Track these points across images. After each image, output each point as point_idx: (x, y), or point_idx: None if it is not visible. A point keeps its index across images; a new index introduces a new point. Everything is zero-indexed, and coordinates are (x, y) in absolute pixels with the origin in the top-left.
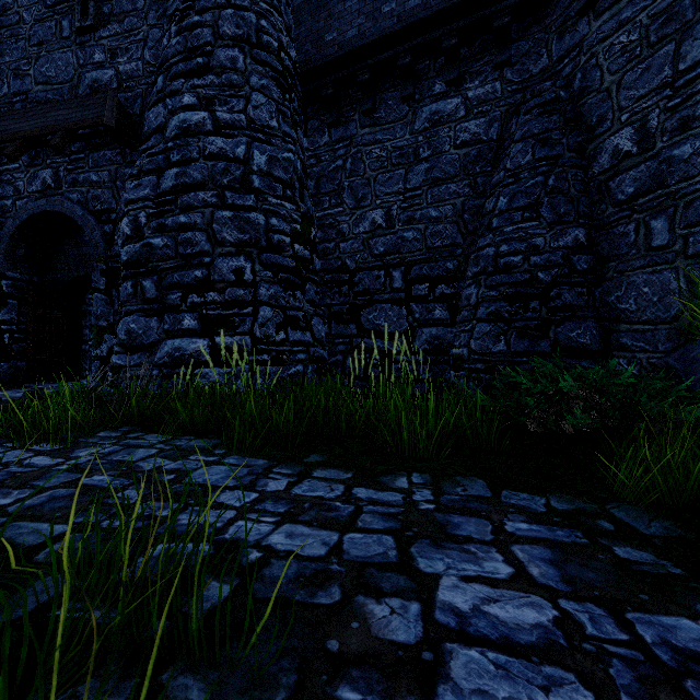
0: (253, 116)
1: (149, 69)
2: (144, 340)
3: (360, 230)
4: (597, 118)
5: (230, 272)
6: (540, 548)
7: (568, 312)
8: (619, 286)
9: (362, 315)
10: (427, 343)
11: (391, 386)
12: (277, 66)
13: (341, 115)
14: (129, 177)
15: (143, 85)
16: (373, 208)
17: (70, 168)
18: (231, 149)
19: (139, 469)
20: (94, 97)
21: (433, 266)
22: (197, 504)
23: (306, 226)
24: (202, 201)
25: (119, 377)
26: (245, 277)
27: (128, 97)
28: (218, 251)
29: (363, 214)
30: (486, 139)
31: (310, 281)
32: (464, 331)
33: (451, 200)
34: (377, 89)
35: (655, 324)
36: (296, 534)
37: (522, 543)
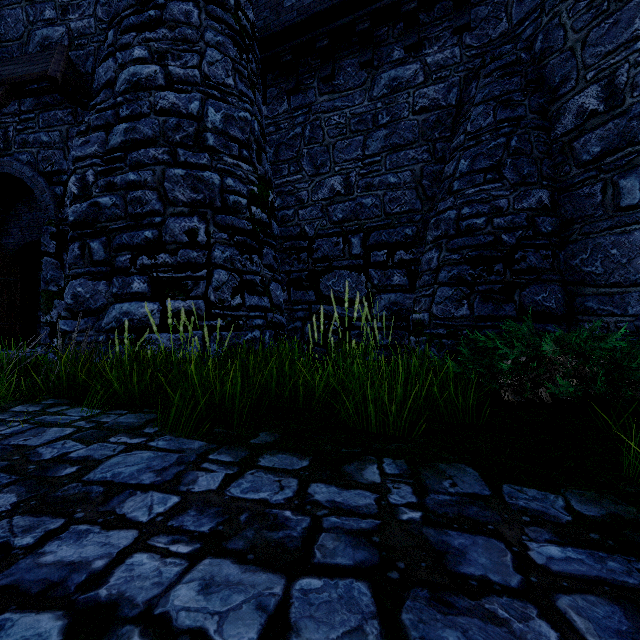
0: (207, 72)
1: (101, 26)
2: (92, 305)
3: (319, 197)
4: (560, 78)
5: (182, 233)
6: (601, 602)
7: (533, 275)
8: (584, 248)
9: (321, 282)
10: (385, 310)
11: (351, 352)
12: (233, 24)
13: (300, 82)
14: (77, 134)
15: (96, 43)
16: (332, 175)
17: (20, 129)
18: (184, 104)
19: (35, 458)
20: (43, 54)
21: (392, 232)
22: (85, 520)
23: (264, 189)
24: (153, 158)
25: (64, 344)
26: (199, 238)
27: (80, 55)
28: (169, 210)
29: (322, 181)
30: (445, 104)
31: (267, 246)
32: (424, 296)
33: (409, 166)
34: (336, 56)
35: (624, 286)
36: (218, 582)
37: (568, 590)
